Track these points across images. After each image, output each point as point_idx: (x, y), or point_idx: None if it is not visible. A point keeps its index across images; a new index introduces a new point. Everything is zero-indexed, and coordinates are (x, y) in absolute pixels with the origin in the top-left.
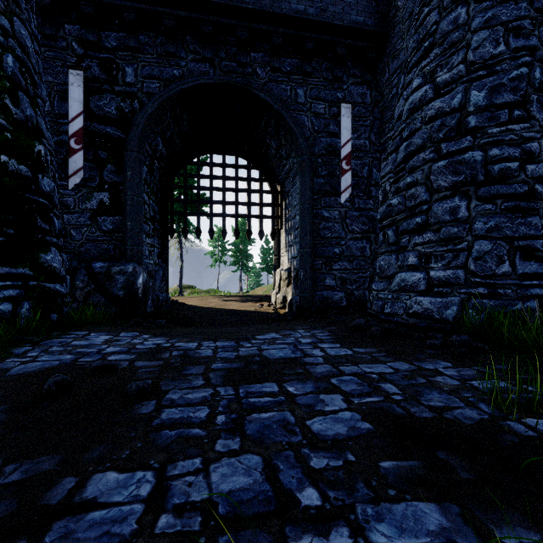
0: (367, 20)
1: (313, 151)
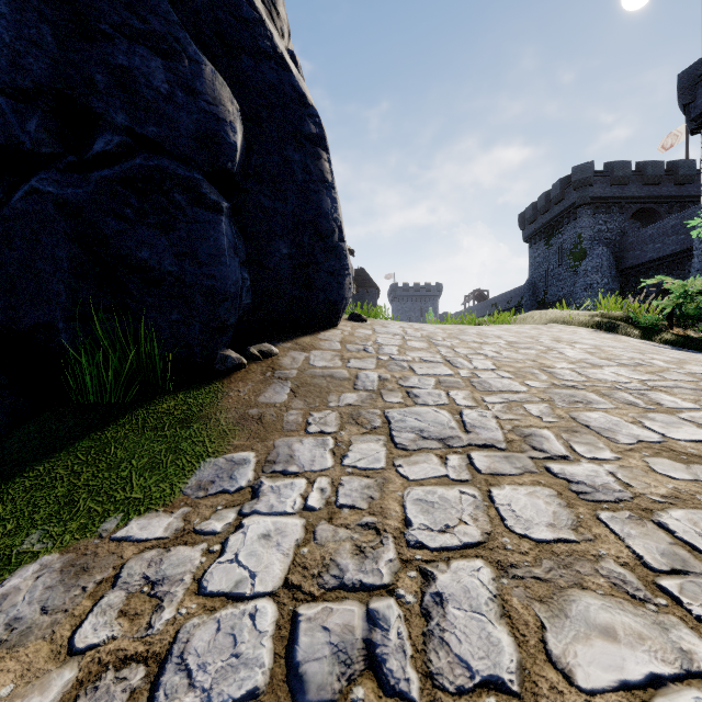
0: None
1: None
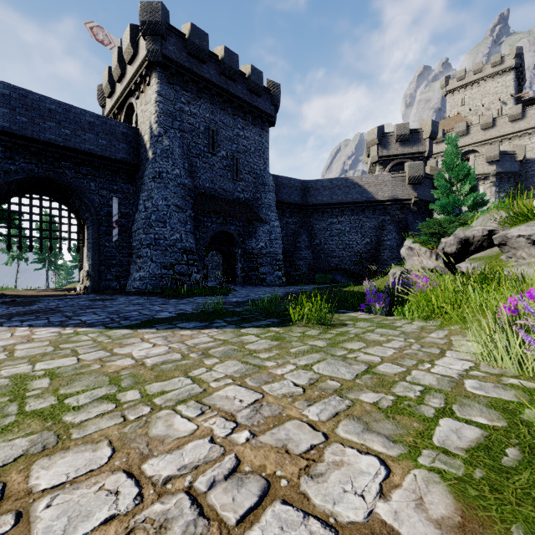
0: (129, 157)
1: (100, 214)
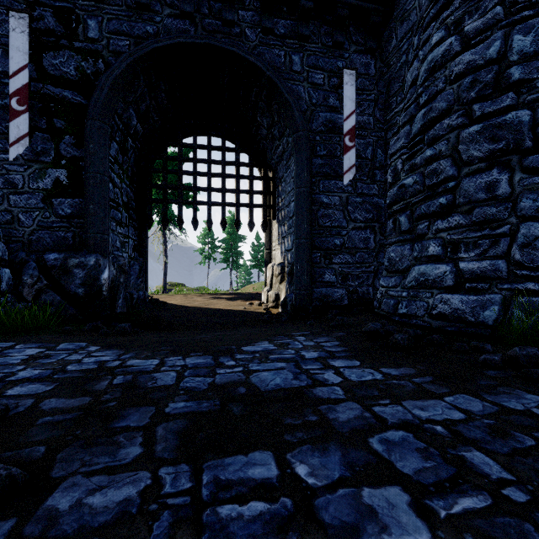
0: None
1: (310, 127)
